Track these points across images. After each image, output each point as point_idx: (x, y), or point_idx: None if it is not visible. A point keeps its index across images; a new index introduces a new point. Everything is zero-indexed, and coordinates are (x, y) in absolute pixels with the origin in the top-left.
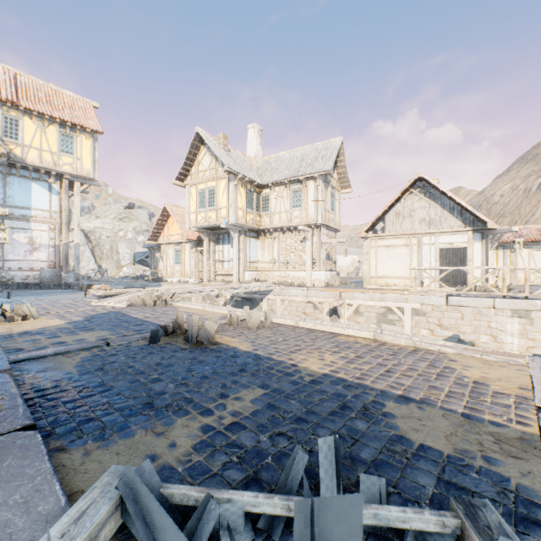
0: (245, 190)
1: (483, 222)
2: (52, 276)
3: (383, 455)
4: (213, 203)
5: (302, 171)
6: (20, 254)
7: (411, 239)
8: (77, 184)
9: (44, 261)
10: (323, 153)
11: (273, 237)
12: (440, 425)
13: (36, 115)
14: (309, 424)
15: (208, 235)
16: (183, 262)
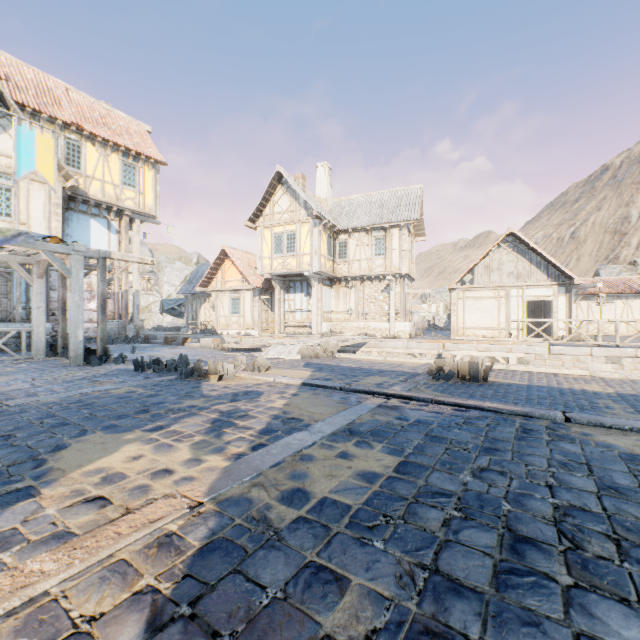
0: (326, 236)
1: (567, 277)
2: (119, 329)
3: None
4: (293, 248)
5: (386, 218)
6: None
7: (499, 292)
8: (137, 222)
9: None
10: (405, 200)
11: (349, 285)
12: None
13: (99, 141)
14: None
15: (279, 282)
16: (243, 312)
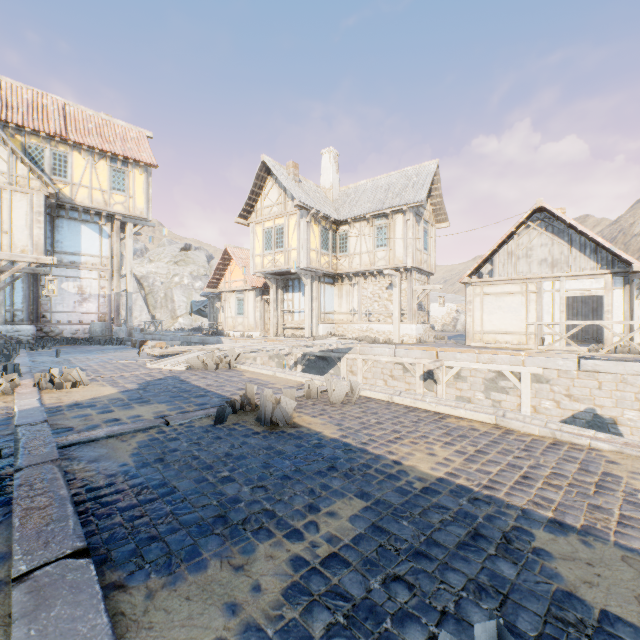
0: (319, 228)
1: (626, 263)
2: (103, 330)
3: (550, 627)
4: (281, 244)
5: (388, 203)
6: (69, 306)
7: (527, 285)
8: (129, 226)
9: (94, 313)
10: (414, 180)
11: (352, 283)
12: (624, 577)
13: (86, 149)
14: (434, 564)
15: (275, 281)
16: (247, 313)
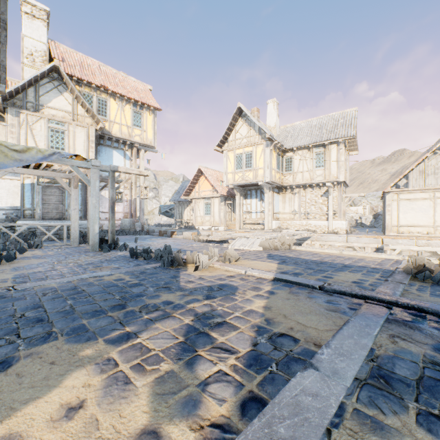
0: (276, 154)
1: None
2: (130, 225)
3: None
4: (250, 165)
5: (325, 137)
6: (106, 207)
7: (434, 193)
8: (142, 151)
9: (121, 213)
10: (341, 121)
11: (294, 192)
12: None
13: (118, 97)
14: None
15: (239, 191)
16: (213, 213)
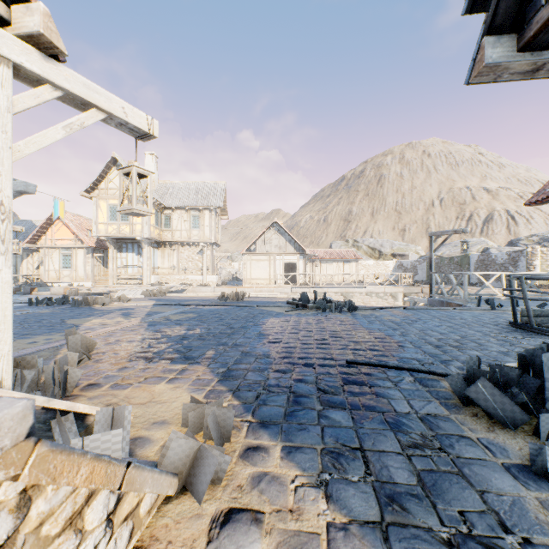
0: (155, 210)
1: (304, 250)
2: None
3: None
4: (127, 218)
5: (200, 202)
6: None
7: (270, 256)
8: None
9: None
10: (214, 191)
11: (173, 248)
12: None
13: None
14: None
15: (113, 243)
16: (76, 267)
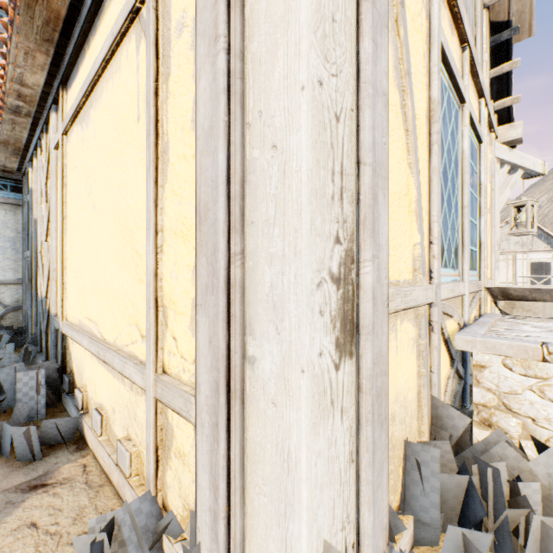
0: None
1: None
2: None
3: None
4: None
5: None
6: None
7: (507, 256)
8: None
9: None
10: None
11: None
12: None
13: None
14: None
15: None
16: None
